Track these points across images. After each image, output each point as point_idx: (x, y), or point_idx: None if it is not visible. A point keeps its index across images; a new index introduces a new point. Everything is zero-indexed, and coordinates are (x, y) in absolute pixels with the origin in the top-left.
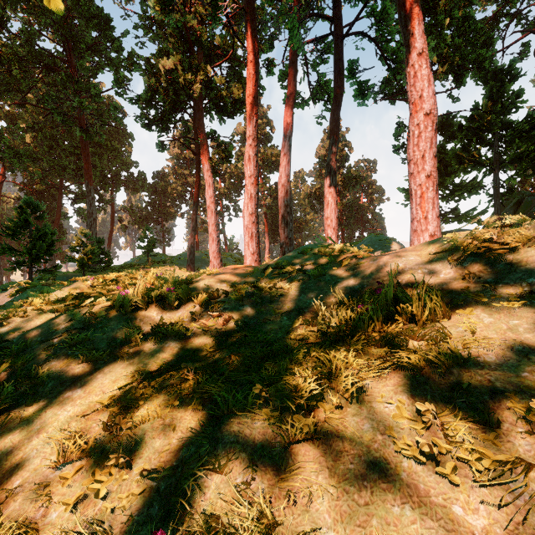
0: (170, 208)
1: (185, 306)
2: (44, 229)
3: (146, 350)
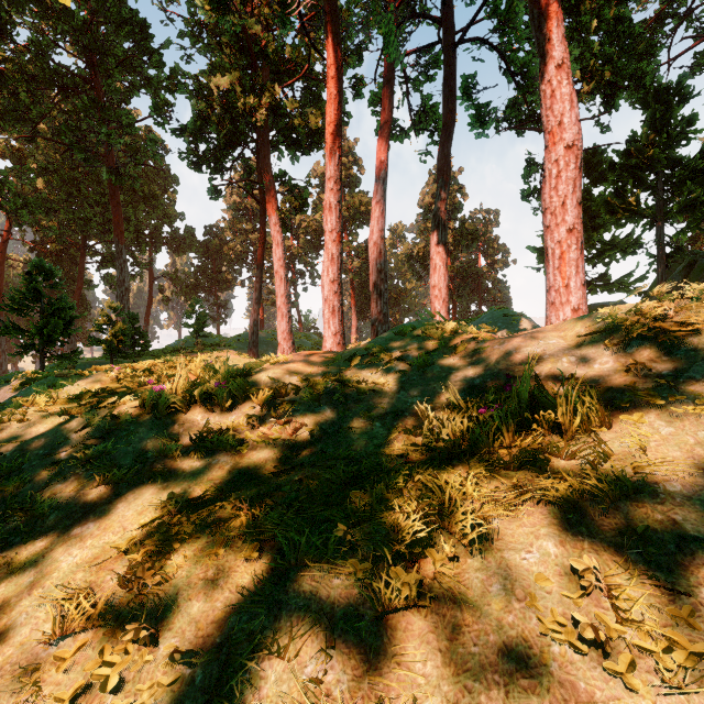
0: (226, 274)
1: (242, 407)
2: (60, 302)
3: (186, 469)
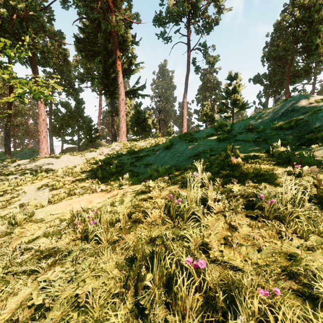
0: None
1: None
2: None
3: None
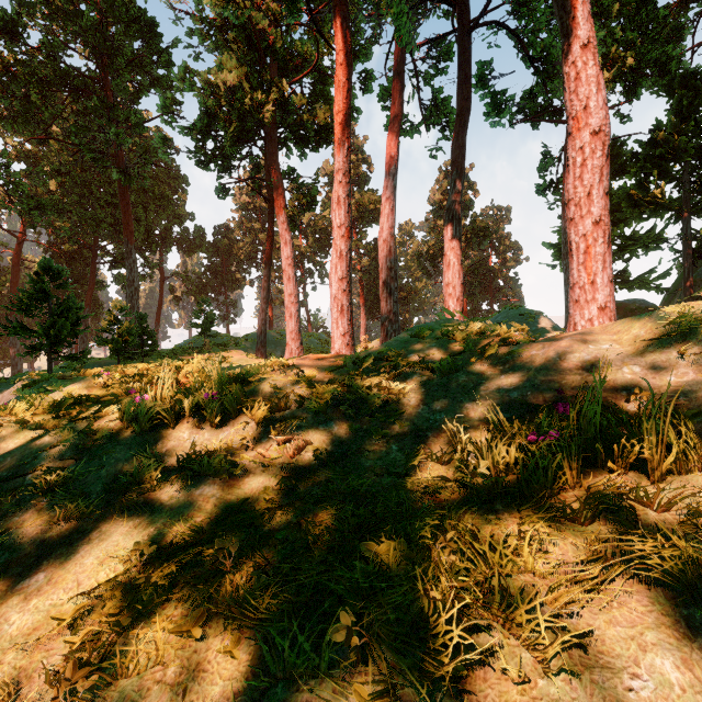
0: (235, 274)
1: (235, 421)
2: (67, 302)
3: (164, 500)
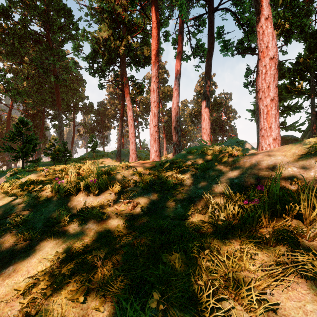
0: (107, 123)
1: (104, 193)
2: (31, 136)
3: (70, 231)
